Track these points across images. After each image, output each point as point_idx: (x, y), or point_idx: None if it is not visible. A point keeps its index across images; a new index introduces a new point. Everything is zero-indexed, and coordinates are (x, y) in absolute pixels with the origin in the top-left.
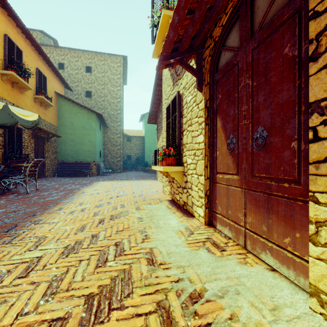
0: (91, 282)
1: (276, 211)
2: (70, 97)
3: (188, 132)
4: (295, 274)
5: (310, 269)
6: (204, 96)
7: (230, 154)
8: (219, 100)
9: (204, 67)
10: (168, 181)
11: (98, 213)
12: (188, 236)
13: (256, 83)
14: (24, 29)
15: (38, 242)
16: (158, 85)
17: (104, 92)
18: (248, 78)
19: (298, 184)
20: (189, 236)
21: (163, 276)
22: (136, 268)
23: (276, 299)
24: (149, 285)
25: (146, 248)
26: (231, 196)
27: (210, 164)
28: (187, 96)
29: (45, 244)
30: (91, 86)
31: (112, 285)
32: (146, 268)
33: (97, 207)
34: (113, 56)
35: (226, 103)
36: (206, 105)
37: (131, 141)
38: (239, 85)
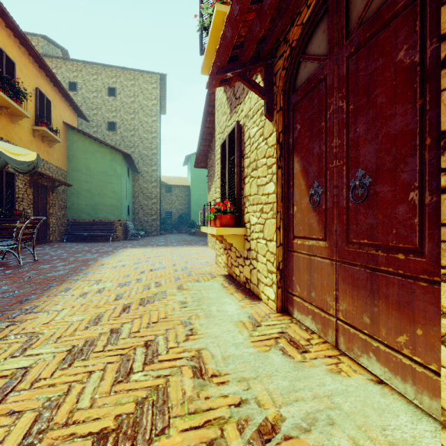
0: (104, 409)
1: (385, 295)
2: (85, 130)
3: (252, 179)
4: (414, 390)
5: (444, 386)
6: (275, 127)
7: (314, 210)
8: (298, 133)
9: (275, 85)
10: (223, 248)
11: (122, 295)
12: (253, 330)
13: (353, 105)
14: (18, 31)
15: (28, 343)
16: (209, 113)
17: (135, 123)
18: (341, 99)
19: (420, 255)
20: (254, 329)
21: (216, 396)
22: (176, 383)
23: (390, 432)
24: (195, 412)
25: (191, 350)
26: (315, 271)
27: (284, 225)
28: (250, 127)
29: (38, 347)
30: (116, 115)
31: (137, 414)
32: (192, 383)
33: (121, 286)
34: (146, 75)
35: (308, 137)
36: (278, 140)
37: (172, 193)
38: (327, 110)
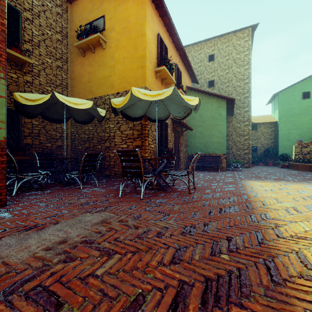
0: None
1: None
2: None
3: None
4: None
5: None
6: None
7: None
8: None
9: None
10: None
11: None
12: None
13: None
14: (170, 25)
15: None
16: None
17: (229, 76)
18: None
19: None
20: None
21: None
22: None
23: None
24: None
25: None
26: None
27: None
28: None
29: None
30: (214, 74)
31: None
32: None
33: None
34: (238, 33)
35: None
36: None
37: (257, 130)
38: None
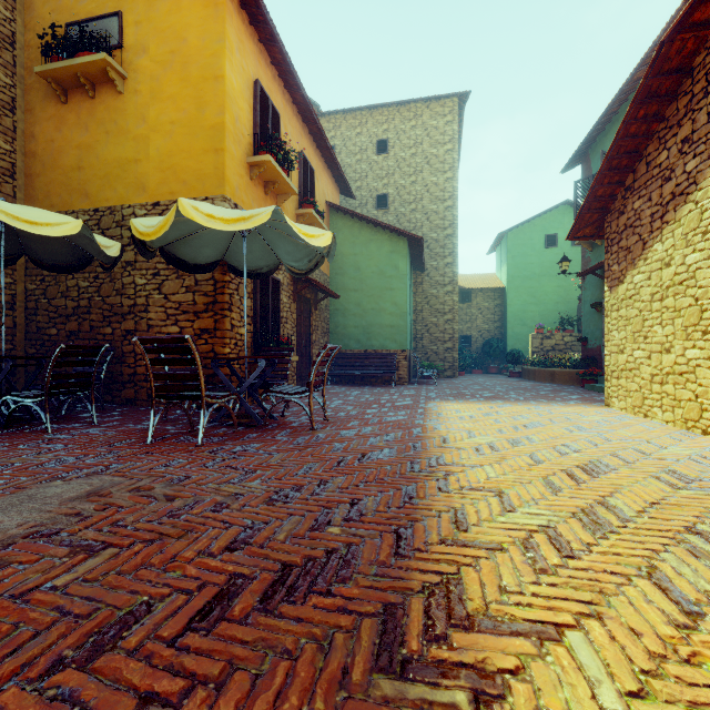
0: None
1: None
2: None
3: None
4: None
5: None
6: None
7: None
8: None
9: None
10: None
11: (672, 586)
12: None
13: None
14: (285, 65)
15: None
16: (647, 97)
17: (416, 190)
18: None
19: None
20: None
21: None
22: None
23: None
24: None
25: None
26: None
27: None
28: None
29: None
30: (388, 182)
31: None
32: None
33: (594, 529)
34: (435, 103)
35: None
36: None
37: (470, 302)
38: None
